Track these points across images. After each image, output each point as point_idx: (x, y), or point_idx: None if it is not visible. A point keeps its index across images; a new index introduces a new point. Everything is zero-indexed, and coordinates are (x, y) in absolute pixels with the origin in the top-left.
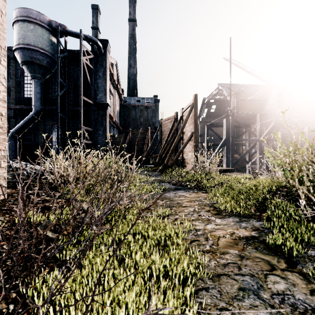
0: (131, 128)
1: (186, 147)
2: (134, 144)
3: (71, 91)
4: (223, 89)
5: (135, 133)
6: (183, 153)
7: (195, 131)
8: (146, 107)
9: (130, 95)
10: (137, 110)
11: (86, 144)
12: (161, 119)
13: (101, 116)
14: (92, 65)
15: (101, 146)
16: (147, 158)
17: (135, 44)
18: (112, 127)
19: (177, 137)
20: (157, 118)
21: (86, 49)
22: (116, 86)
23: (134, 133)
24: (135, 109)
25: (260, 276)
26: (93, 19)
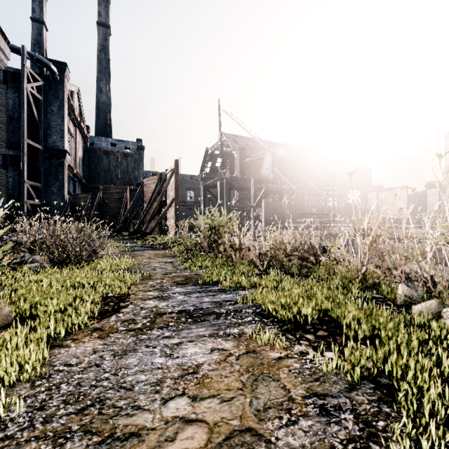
0: (101, 182)
1: (169, 213)
2: (106, 207)
3: (3, 127)
4: (228, 141)
5: (107, 192)
6: (167, 219)
7: (176, 197)
8: (125, 155)
9: (100, 133)
10: (111, 158)
11: (30, 205)
12: (143, 178)
13: (56, 167)
14: (41, 95)
15: (56, 209)
16: (125, 225)
17: (108, 61)
18: (72, 181)
19: (157, 203)
20: (142, 171)
21: (32, 74)
22: (79, 123)
23: (107, 193)
24: (108, 156)
25: (157, 266)
26: (35, 6)
